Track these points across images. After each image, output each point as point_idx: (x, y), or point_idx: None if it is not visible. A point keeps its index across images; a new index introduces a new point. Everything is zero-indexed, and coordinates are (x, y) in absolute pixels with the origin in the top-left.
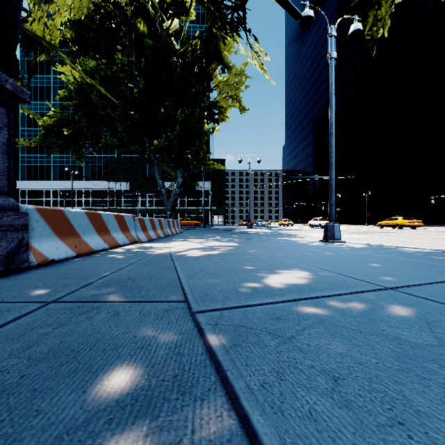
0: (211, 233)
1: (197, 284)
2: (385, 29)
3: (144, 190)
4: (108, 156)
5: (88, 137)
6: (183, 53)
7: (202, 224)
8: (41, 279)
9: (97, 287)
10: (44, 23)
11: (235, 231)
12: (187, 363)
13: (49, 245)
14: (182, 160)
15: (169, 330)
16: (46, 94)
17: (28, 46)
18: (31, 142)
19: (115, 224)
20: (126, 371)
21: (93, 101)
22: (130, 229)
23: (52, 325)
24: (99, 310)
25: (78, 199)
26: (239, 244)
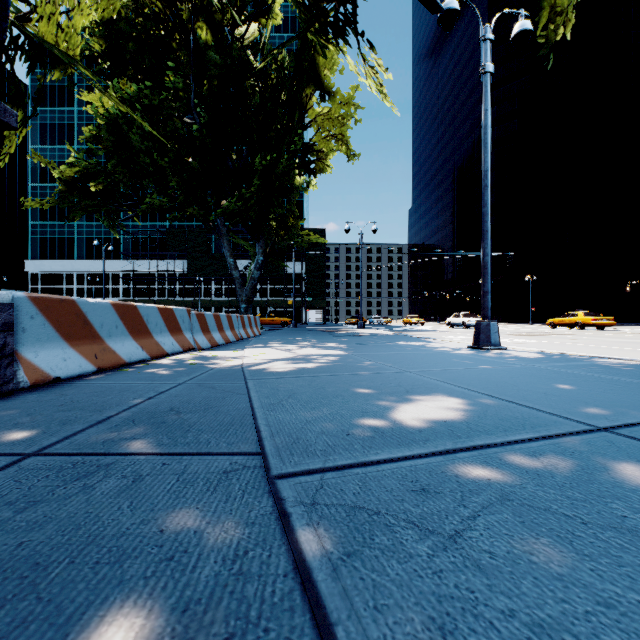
0: (304, 336)
1: (282, 420)
2: (567, 28)
3: (208, 274)
4: (157, 225)
5: (126, 195)
6: (264, 73)
7: (292, 323)
8: (29, 411)
9: (116, 426)
10: (57, 24)
11: (340, 333)
12: (255, 600)
13: (52, 354)
14: (263, 229)
15: (226, 516)
16: (68, 136)
17: (33, 57)
18: (44, 204)
19: (159, 322)
20: (129, 623)
21: (133, 143)
22: (183, 330)
23: (16, 504)
24: (109, 471)
25: (113, 287)
26: (347, 352)
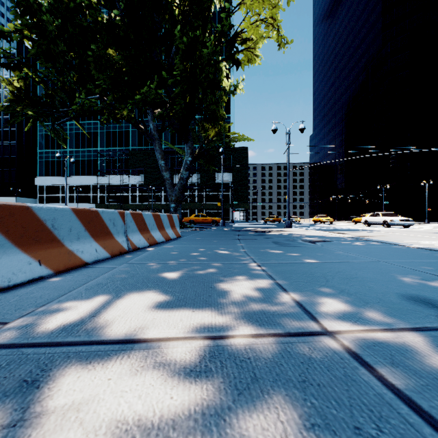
0: (233, 244)
1: None
2: None
3: (159, 184)
4: (123, 149)
5: (67, 104)
6: None
7: (221, 222)
8: None
9: None
10: None
11: (277, 236)
12: None
13: None
14: (193, 134)
15: None
16: None
17: None
18: None
19: None
20: None
21: (46, 28)
22: None
23: None
24: None
25: (93, 195)
26: None
